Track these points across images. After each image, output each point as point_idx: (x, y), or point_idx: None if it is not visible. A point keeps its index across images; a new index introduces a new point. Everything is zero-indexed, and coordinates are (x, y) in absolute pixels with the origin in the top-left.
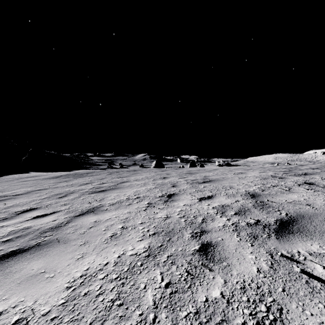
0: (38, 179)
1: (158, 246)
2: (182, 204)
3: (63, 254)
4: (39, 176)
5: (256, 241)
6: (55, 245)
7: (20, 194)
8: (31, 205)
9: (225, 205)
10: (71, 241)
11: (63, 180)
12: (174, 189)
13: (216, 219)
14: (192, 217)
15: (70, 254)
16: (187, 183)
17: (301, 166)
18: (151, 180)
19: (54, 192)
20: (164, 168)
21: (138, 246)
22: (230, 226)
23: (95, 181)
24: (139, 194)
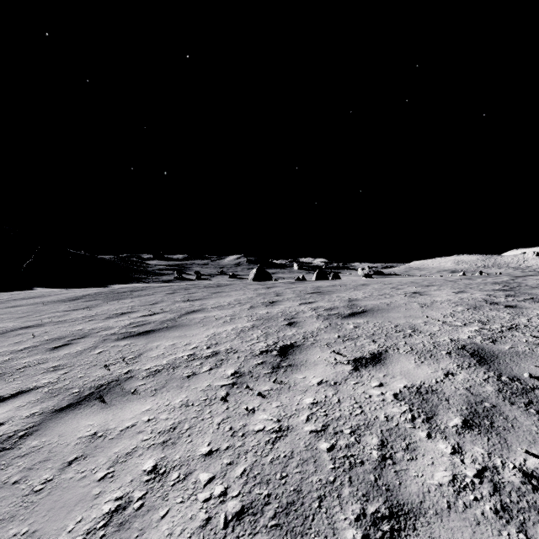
0: (40, 302)
1: None
2: (315, 381)
3: None
4: (45, 297)
5: None
6: None
7: None
8: None
9: (423, 388)
10: None
11: (83, 305)
12: (292, 331)
13: (420, 448)
14: (348, 434)
15: None
16: (317, 317)
17: (524, 279)
18: (245, 307)
19: (50, 334)
20: (271, 281)
21: None
22: (475, 485)
23: (140, 307)
24: (218, 345)
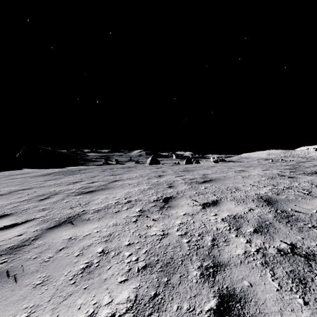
0: (28, 176)
1: (150, 296)
2: (182, 213)
3: (3, 305)
4: (30, 174)
5: (308, 293)
6: (0, 282)
7: (0, 195)
8: (5, 210)
9: (237, 216)
10: (25, 277)
11: (53, 178)
12: (171, 190)
13: (231, 240)
14: (197, 236)
15: (13, 307)
16: (185, 183)
17: (303, 163)
18: (145, 178)
19: (37, 193)
20: (159, 164)
21: (119, 294)
22: (254, 254)
23: (85, 179)
24: (130, 197)
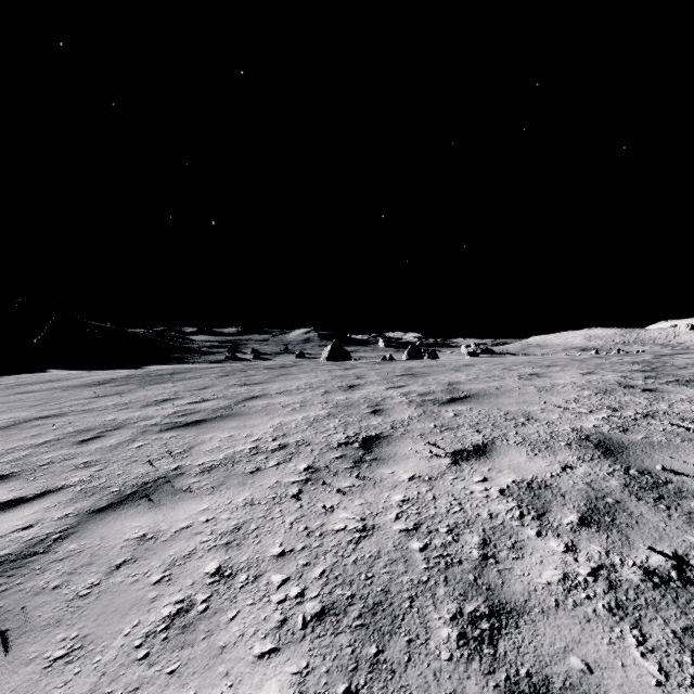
0: (57, 386)
1: None
2: (406, 476)
3: None
4: (63, 381)
5: None
6: None
7: None
8: None
9: (535, 482)
10: (28, 638)
11: (113, 391)
12: (378, 420)
13: (528, 546)
14: (444, 533)
15: None
16: (409, 403)
17: (671, 358)
18: (318, 392)
19: (75, 425)
20: (350, 361)
21: (258, 691)
22: (588, 583)
23: (185, 393)
24: (286, 436)
